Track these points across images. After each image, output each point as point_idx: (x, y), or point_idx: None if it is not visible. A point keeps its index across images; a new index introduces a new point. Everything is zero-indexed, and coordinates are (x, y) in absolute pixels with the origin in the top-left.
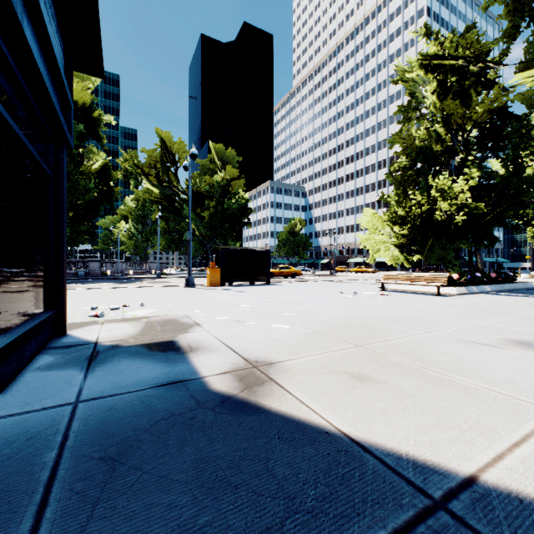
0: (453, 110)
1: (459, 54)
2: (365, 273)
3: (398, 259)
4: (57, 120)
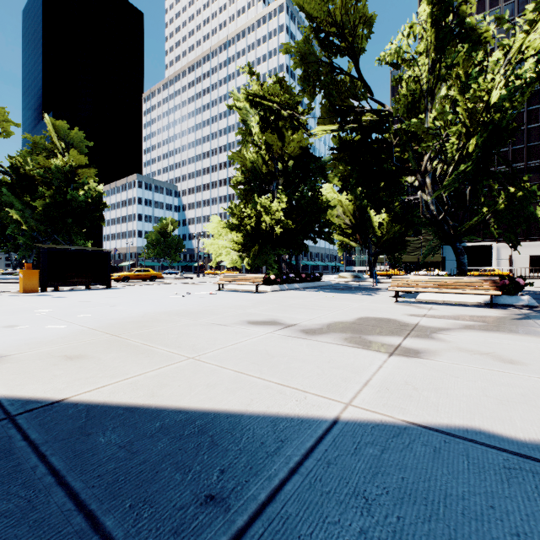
0: (274, 142)
1: (273, 99)
2: None
3: (236, 263)
4: None
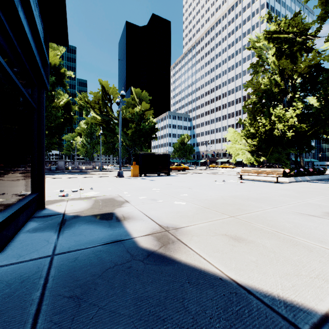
0: (285, 66)
1: (290, 30)
2: (228, 168)
3: (250, 160)
4: (40, 72)
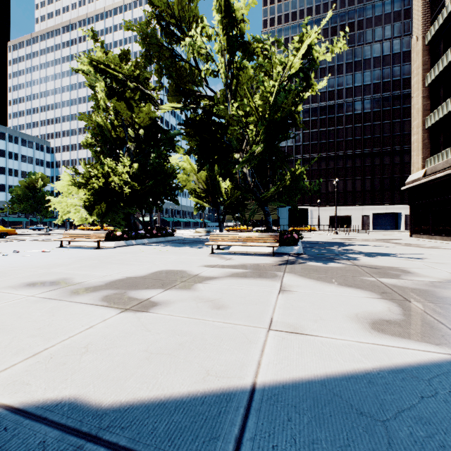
0: (123, 110)
1: (117, 69)
2: None
3: (86, 220)
4: None
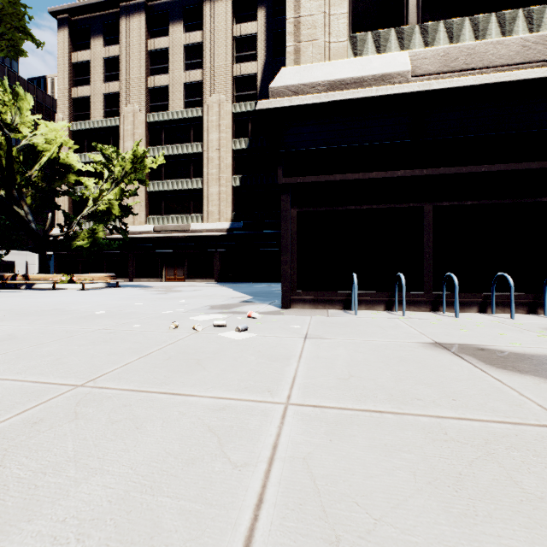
0: None
1: None
2: None
3: None
4: None
